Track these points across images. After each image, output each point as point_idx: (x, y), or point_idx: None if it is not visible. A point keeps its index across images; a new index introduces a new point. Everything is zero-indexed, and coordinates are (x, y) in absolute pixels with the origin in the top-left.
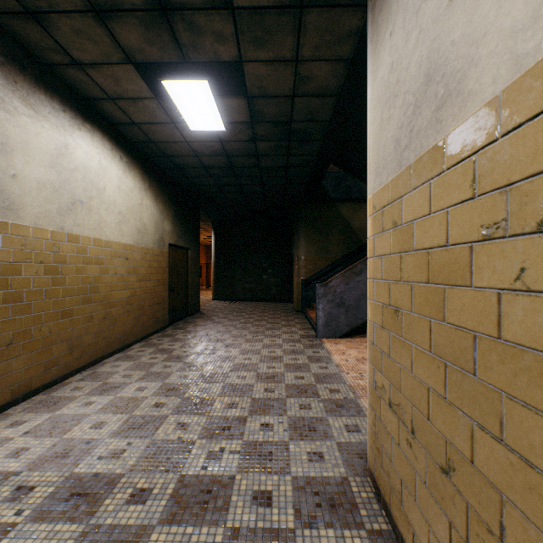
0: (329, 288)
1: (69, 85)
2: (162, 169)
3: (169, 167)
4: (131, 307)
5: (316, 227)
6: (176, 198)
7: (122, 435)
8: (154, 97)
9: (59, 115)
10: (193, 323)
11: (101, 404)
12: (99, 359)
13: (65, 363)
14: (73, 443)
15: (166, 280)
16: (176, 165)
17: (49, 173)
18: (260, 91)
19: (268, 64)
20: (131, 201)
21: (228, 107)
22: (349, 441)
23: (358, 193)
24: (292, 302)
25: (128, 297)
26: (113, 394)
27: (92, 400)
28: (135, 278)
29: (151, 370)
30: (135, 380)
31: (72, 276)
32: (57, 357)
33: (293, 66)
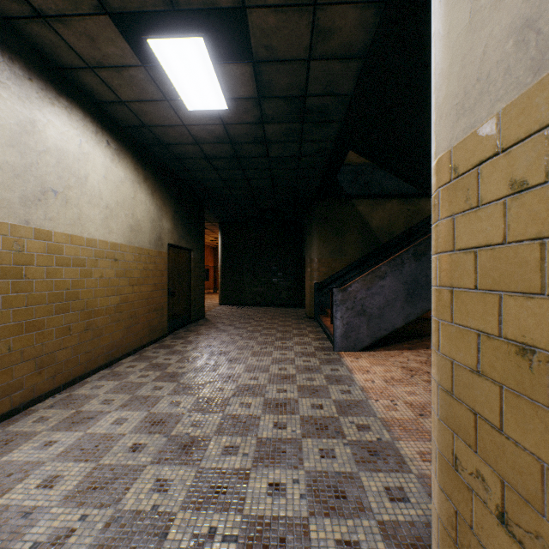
0: (348, 293)
1: (37, 48)
2: (160, 160)
3: (167, 158)
4: (122, 315)
5: (330, 226)
6: (177, 193)
7: (77, 501)
8: (141, 64)
9: (23, 84)
10: (196, 332)
11: (64, 445)
12: (79, 378)
13: (32, 386)
14: (6, 514)
15: (165, 284)
16: (174, 155)
17: (8, 153)
18: (269, 52)
19: (278, 11)
20: (122, 194)
21: (230, 77)
22: (396, 520)
23: (377, 189)
24: (303, 307)
25: (117, 304)
26: (83, 428)
27: (55, 437)
28: (126, 282)
29: (137, 393)
30: (115, 408)
31: (41, 280)
32: (19, 380)
33: (311, 13)
